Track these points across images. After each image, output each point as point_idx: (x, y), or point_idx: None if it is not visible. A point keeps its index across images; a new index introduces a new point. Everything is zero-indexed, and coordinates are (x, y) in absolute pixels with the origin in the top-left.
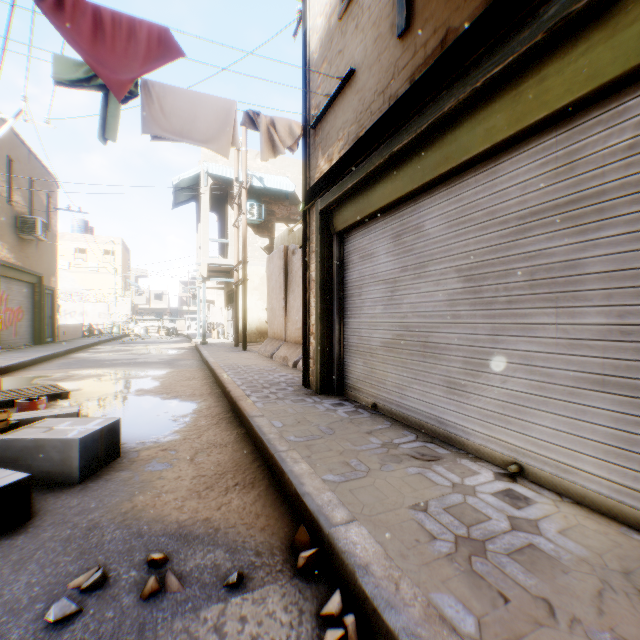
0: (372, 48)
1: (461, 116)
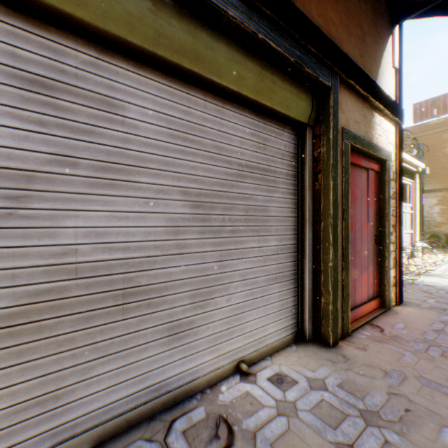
0: None
1: (219, 32)
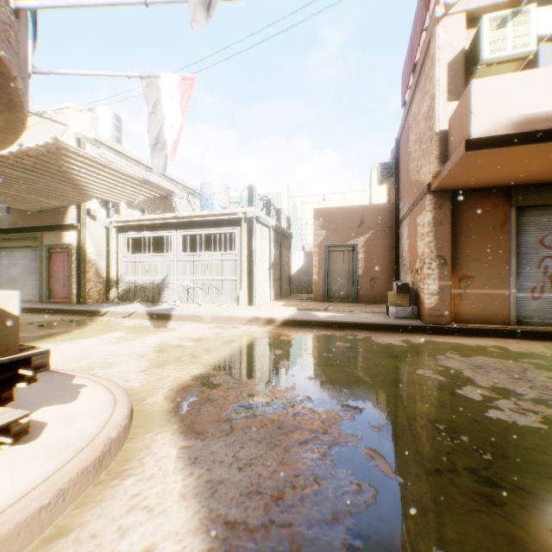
0: (1, 208)
1: (22, 238)
